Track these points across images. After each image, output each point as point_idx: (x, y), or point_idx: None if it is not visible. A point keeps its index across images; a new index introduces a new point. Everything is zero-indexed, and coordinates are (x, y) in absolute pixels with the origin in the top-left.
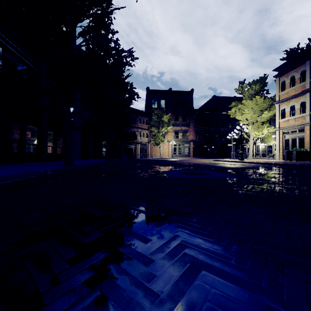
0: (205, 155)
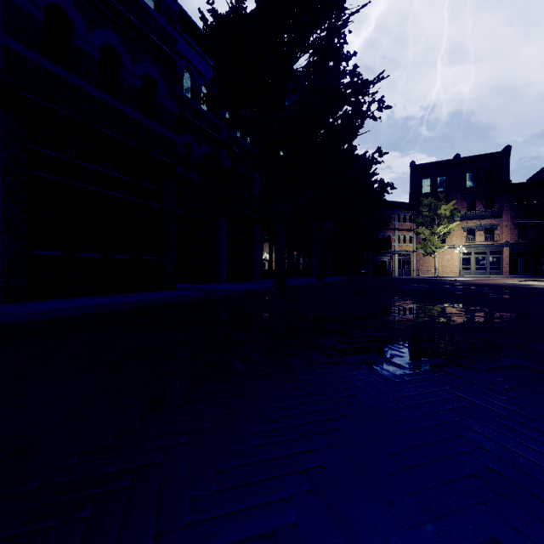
0: (543, 271)
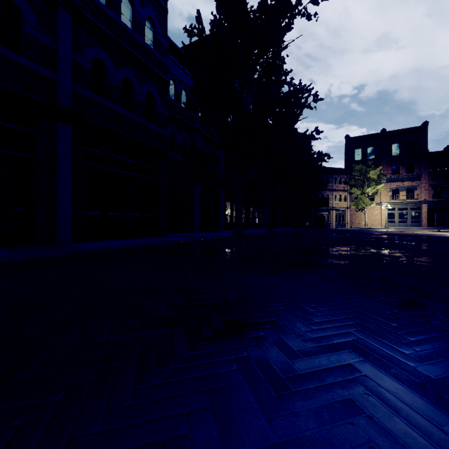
0: None
